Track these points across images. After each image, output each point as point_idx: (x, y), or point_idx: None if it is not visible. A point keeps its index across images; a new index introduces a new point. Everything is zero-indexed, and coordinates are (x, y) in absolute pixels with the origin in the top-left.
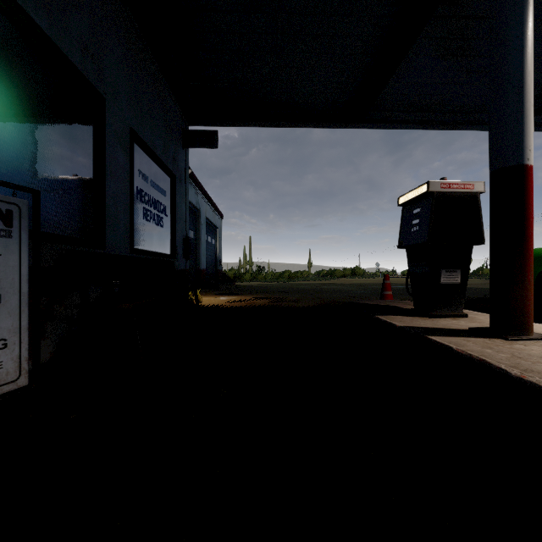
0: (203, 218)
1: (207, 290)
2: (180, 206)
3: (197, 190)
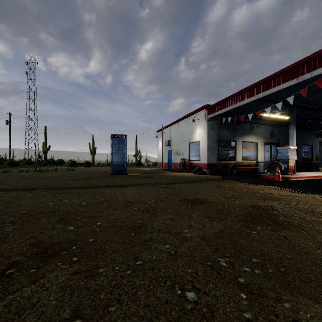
0: None
1: None
2: (314, 150)
3: None
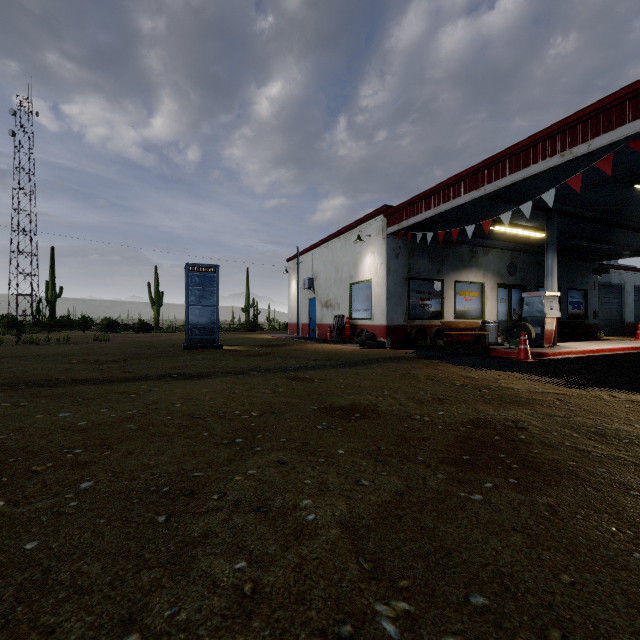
0: (630, 287)
1: (626, 336)
2: (590, 299)
3: (621, 272)
